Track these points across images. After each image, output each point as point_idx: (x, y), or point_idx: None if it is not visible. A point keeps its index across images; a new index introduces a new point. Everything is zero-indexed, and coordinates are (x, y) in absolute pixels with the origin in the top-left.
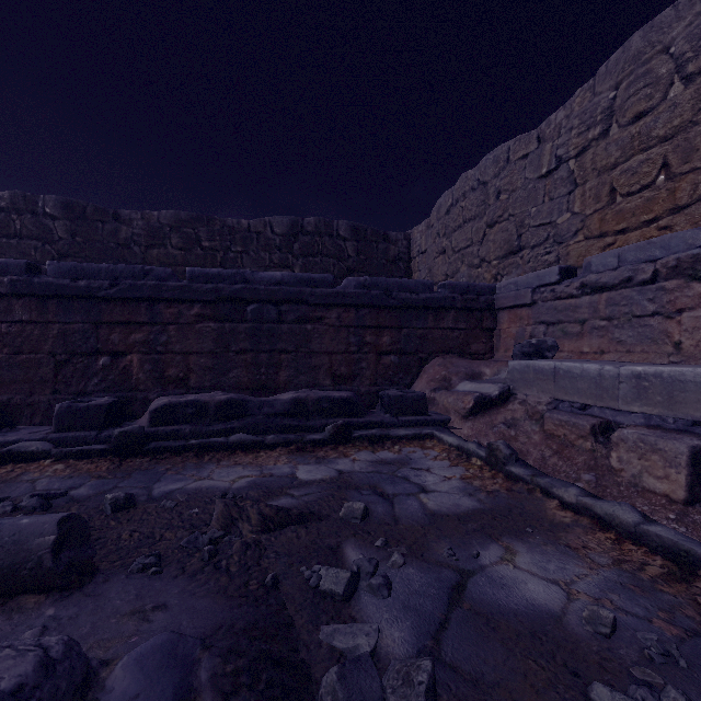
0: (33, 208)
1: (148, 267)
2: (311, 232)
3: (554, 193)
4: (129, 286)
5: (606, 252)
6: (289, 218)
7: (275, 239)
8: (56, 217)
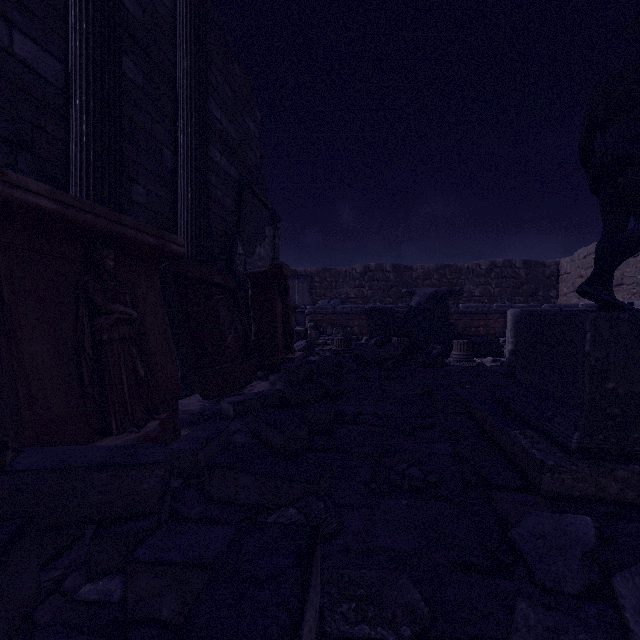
0: (382, 269)
1: (484, 305)
2: (500, 267)
3: (636, 265)
4: (481, 310)
5: (638, 301)
6: (489, 261)
7: (481, 272)
8: (390, 272)
